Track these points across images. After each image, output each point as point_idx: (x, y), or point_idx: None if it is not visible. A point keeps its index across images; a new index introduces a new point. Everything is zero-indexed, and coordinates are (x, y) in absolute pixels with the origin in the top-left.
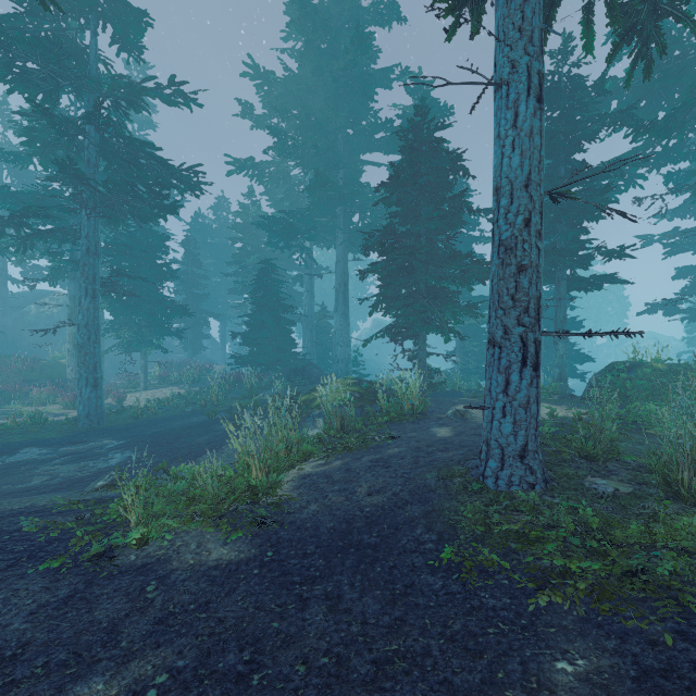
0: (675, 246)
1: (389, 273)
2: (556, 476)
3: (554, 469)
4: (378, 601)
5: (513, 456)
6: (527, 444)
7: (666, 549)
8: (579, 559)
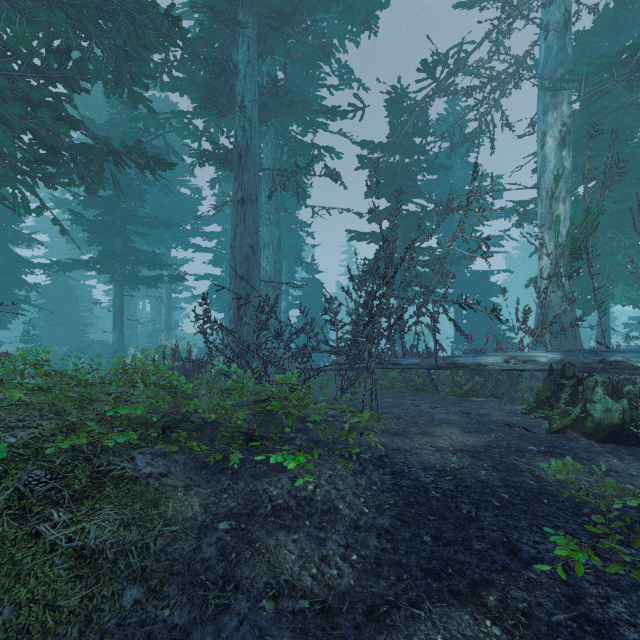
0: None
1: None
2: None
3: None
4: None
5: None
6: None
7: None
8: None
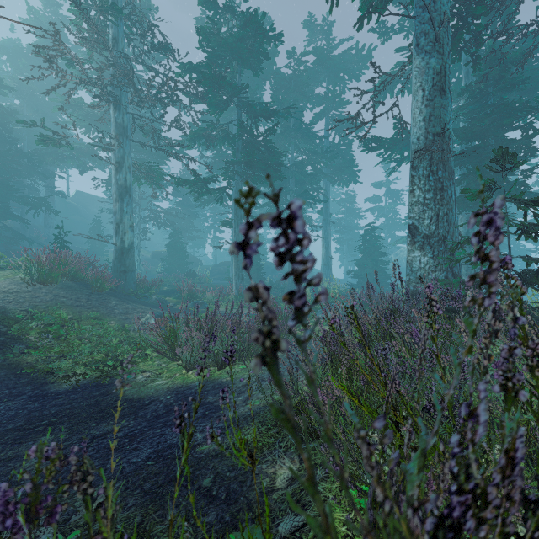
0: None
1: None
2: None
3: None
4: None
5: None
6: None
7: None
8: None
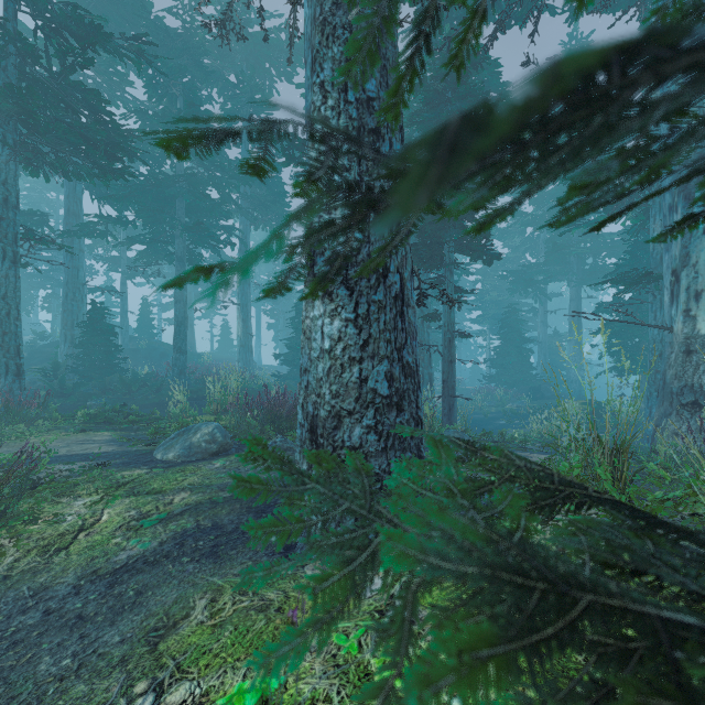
0: None
1: (615, 331)
2: None
3: None
4: None
5: None
6: None
7: None
8: None
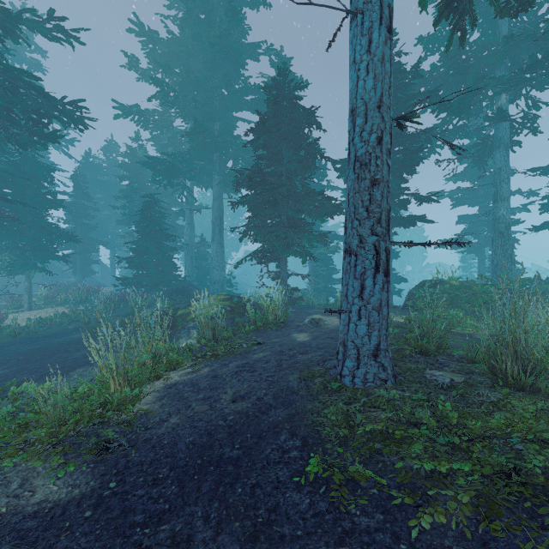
0: (459, 200)
1: (257, 205)
2: (401, 371)
3: (398, 364)
4: (237, 539)
5: (368, 355)
6: (380, 343)
7: (526, 441)
8: (446, 459)
